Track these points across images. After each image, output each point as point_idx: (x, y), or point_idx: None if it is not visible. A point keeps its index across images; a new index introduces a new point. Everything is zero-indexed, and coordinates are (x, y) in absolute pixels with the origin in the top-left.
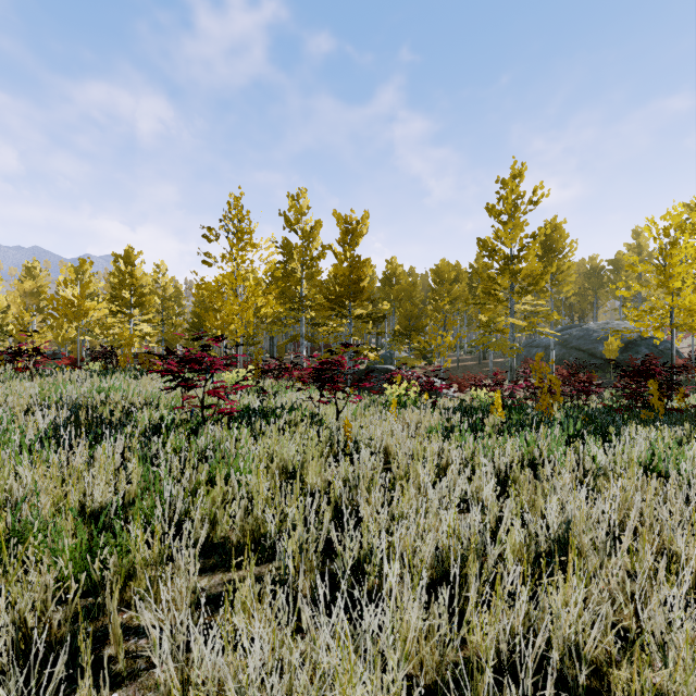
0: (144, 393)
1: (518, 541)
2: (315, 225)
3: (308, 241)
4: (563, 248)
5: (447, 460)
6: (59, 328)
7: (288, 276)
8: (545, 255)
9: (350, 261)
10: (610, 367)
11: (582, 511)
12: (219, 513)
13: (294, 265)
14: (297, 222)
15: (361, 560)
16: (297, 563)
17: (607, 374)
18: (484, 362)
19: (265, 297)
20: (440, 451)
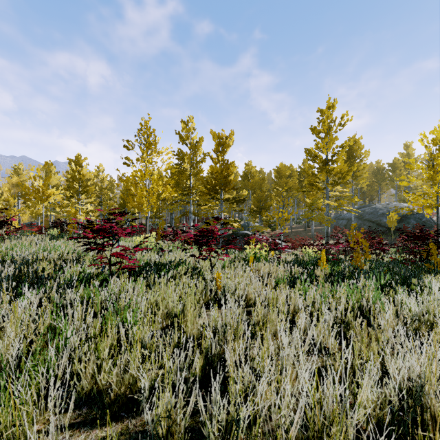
0: (76, 252)
1: (370, 398)
2: (199, 140)
3: (194, 151)
4: (360, 155)
5: (294, 307)
6: (33, 207)
7: (181, 173)
8: (348, 159)
9: (221, 163)
10: (390, 232)
11: (433, 374)
12: (105, 363)
13: (185, 166)
14: (187, 138)
15: (226, 425)
16: (167, 423)
17: (389, 237)
18: (308, 229)
19: (165, 186)
20: (288, 299)
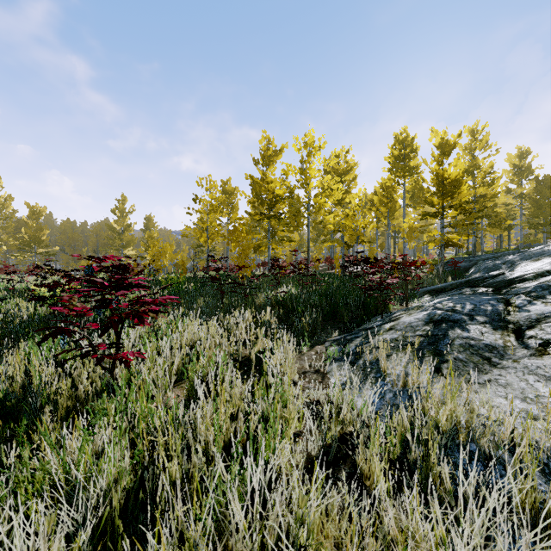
0: None
1: None
2: (9, 199)
3: (3, 208)
4: (154, 228)
5: None
6: None
7: None
8: (146, 229)
9: (36, 228)
10: None
11: None
12: None
13: None
14: None
15: None
16: None
17: None
18: None
19: None
20: None
